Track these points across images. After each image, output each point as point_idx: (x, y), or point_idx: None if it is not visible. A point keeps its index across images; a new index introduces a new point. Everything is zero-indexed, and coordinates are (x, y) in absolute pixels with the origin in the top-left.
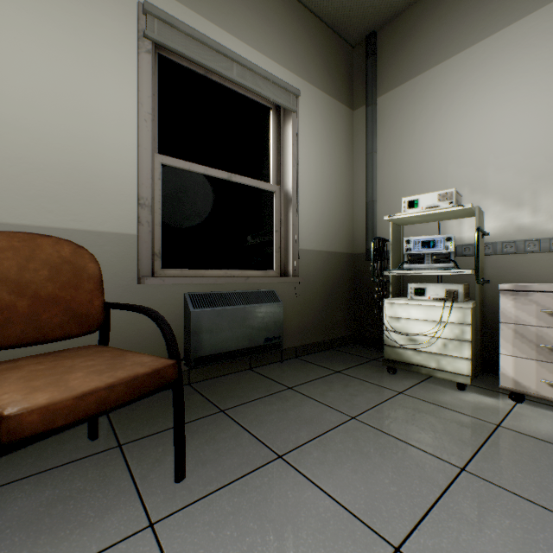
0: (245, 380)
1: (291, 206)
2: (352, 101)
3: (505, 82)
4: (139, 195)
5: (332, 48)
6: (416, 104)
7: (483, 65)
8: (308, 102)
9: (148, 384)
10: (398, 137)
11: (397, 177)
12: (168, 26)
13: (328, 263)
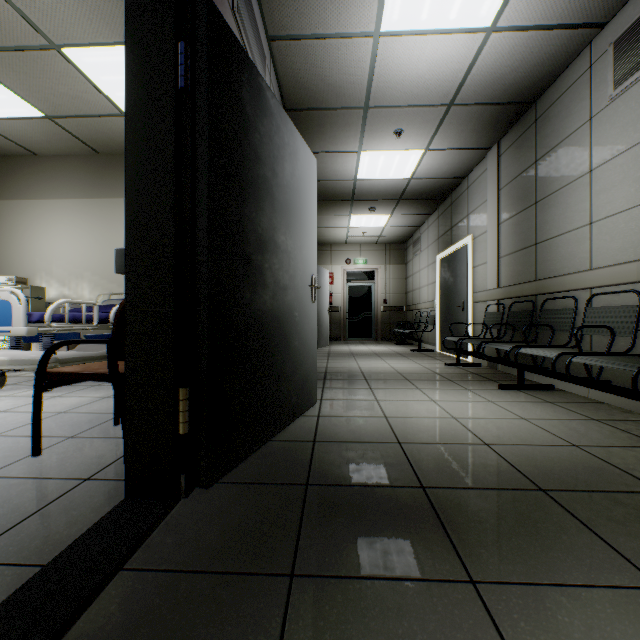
0: None
1: None
2: None
3: (60, 225)
4: None
5: None
6: (20, 217)
7: (52, 212)
8: None
9: None
10: (10, 232)
11: (9, 256)
12: None
13: None
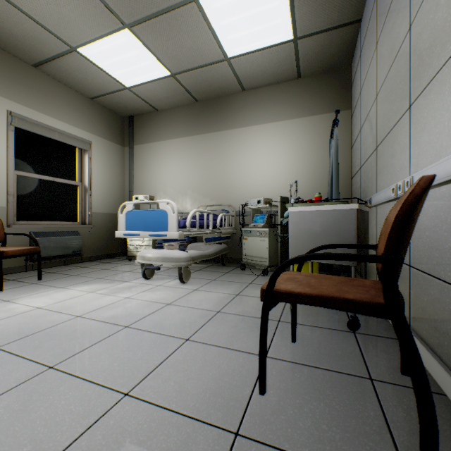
0: (62, 267)
1: (88, 192)
2: (124, 142)
3: (171, 158)
4: (8, 190)
5: (111, 119)
6: (148, 155)
7: (166, 149)
8: (97, 145)
9: (33, 251)
10: (142, 166)
11: (141, 183)
12: (23, 120)
13: (109, 218)
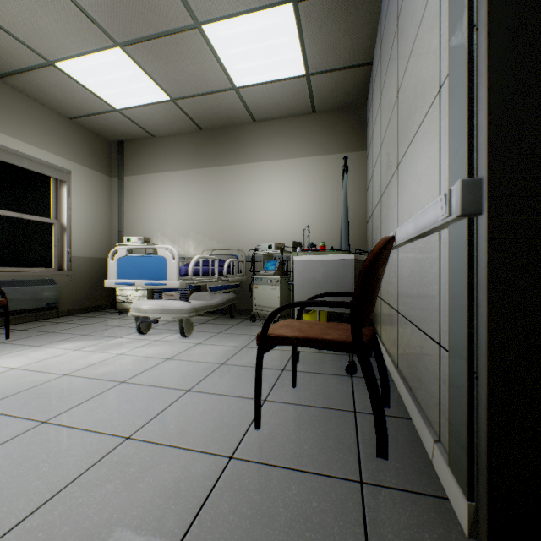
0: (34, 323)
1: (66, 232)
2: (112, 172)
3: (171, 193)
4: None
5: (96, 144)
6: (142, 188)
7: (165, 183)
8: (78, 175)
9: None
10: (134, 201)
11: (134, 221)
12: None
13: (94, 263)
